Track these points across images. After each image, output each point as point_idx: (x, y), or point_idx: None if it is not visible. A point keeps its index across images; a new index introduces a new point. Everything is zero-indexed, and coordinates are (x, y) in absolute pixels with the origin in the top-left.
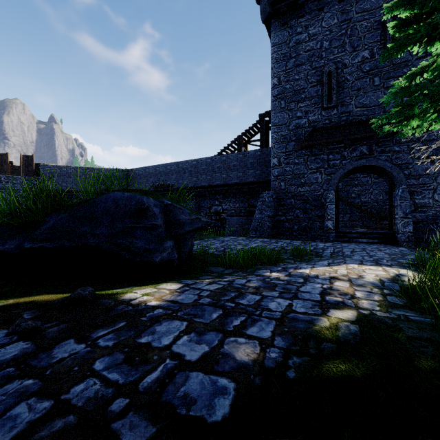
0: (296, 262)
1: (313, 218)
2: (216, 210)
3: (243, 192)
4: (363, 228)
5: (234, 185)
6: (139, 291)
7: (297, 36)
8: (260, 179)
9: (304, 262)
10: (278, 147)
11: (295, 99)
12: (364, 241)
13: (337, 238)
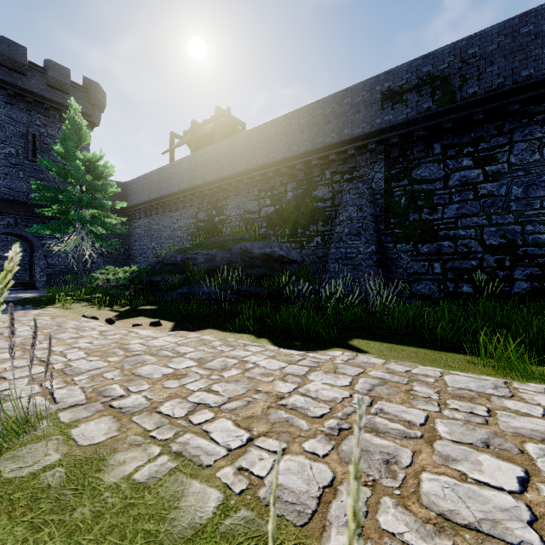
0: None
1: None
2: None
3: None
4: None
5: None
6: None
7: None
8: None
9: None
10: None
11: None
12: (11, 289)
13: None
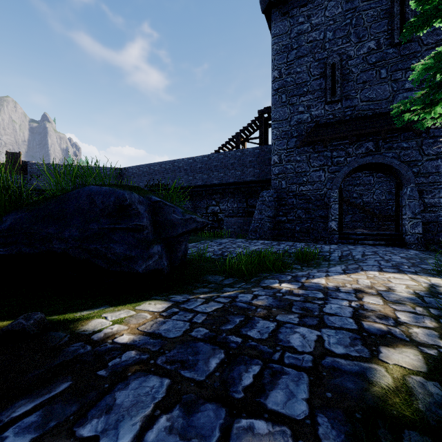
0: (303, 267)
1: (316, 219)
2: (213, 210)
3: (242, 192)
4: (365, 229)
5: (231, 185)
6: (111, 316)
7: (299, 27)
8: (260, 178)
9: (313, 268)
10: (279, 144)
11: (296, 93)
12: (370, 243)
13: (341, 240)
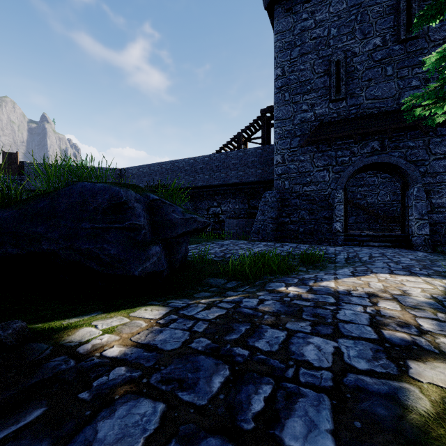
0: (309, 270)
1: (320, 220)
2: (215, 211)
3: (243, 193)
4: (370, 231)
5: (233, 185)
6: (102, 324)
7: (302, 23)
8: (262, 179)
9: (319, 270)
10: (282, 143)
11: (300, 91)
12: (375, 245)
13: (346, 242)
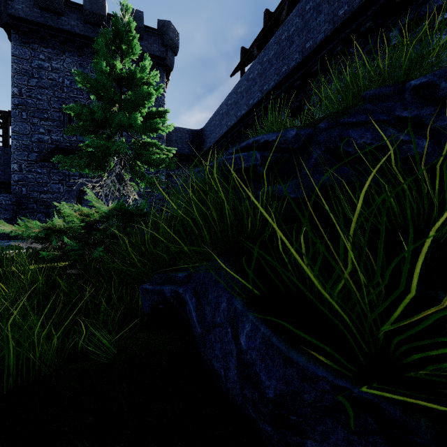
0: None
1: None
2: None
3: None
4: None
5: None
6: None
7: (40, 61)
8: (2, 180)
9: None
10: (19, 154)
11: (38, 115)
12: None
13: None
